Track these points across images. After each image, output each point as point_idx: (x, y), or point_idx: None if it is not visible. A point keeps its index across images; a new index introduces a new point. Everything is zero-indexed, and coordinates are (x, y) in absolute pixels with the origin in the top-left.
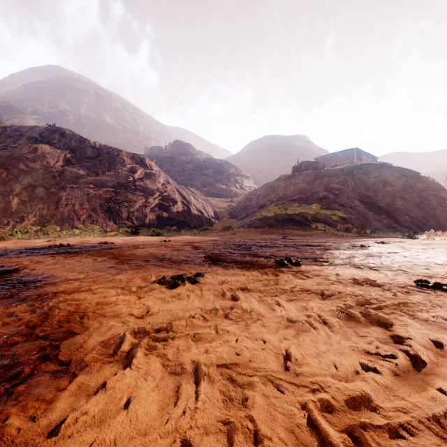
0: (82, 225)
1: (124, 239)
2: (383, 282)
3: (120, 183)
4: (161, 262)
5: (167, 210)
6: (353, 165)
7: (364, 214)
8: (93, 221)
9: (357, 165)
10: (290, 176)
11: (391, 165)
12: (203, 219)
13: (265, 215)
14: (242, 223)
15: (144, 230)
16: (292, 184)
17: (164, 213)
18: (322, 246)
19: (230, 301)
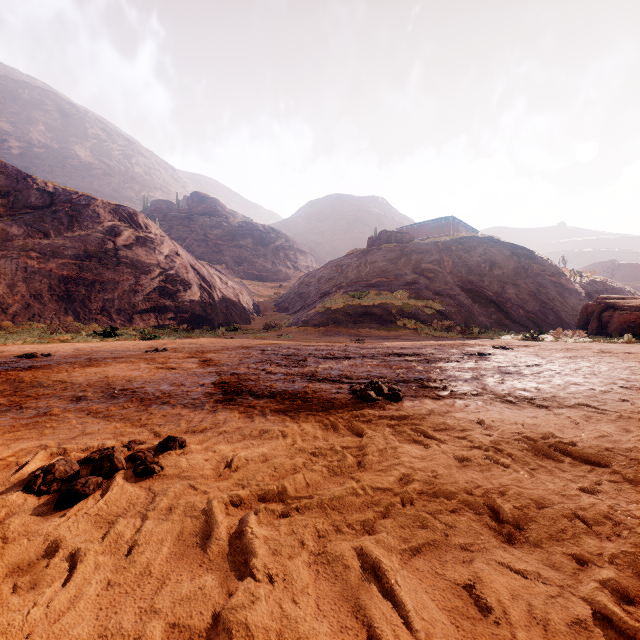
0: (9, 323)
1: (82, 346)
2: (592, 446)
3: (89, 251)
4: (109, 401)
5: (173, 298)
6: (451, 238)
7: (467, 306)
8: (34, 316)
9: (455, 238)
10: (365, 251)
11: (499, 240)
12: (234, 313)
13: (330, 307)
14: (294, 320)
15: (131, 330)
16: (368, 262)
17: (168, 302)
18: (421, 356)
19: (221, 577)
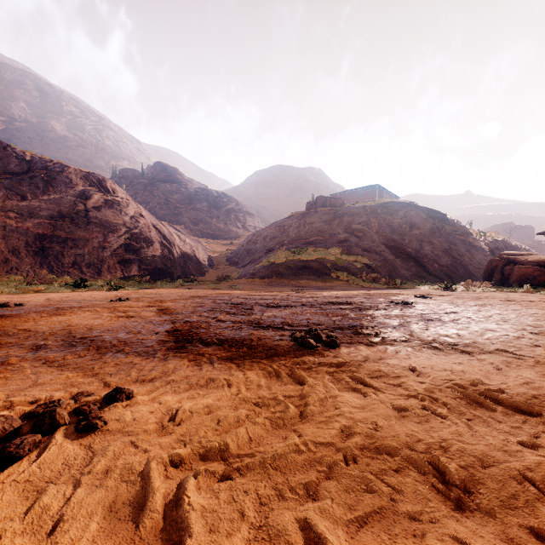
0: None
1: (53, 296)
2: (520, 394)
3: (63, 212)
4: (67, 349)
5: (137, 253)
6: (377, 202)
7: (390, 260)
8: (12, 269)
9: (380, 203)
10: (304, 213)
11: (417, 205)
12: (191, 267)
13: (274, 261)
14: (243, 272)
15: (99, 281)
16: (306, 223)
17: (133, 257)
18: (353, 304)
19: None
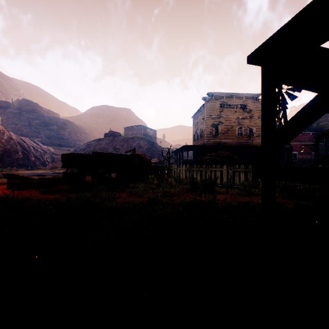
0: None
1: None
2: None
3: None
4: None
5: (9, 157)
6: (130, 136)
7: None
8: None
9: (132, 136)
10: (100, 139)
11: (145, 138)
12: (39, 163)
13: None
14: None
15: None
16: (99, 143)
17: (7, 159)
18: None
19: None
